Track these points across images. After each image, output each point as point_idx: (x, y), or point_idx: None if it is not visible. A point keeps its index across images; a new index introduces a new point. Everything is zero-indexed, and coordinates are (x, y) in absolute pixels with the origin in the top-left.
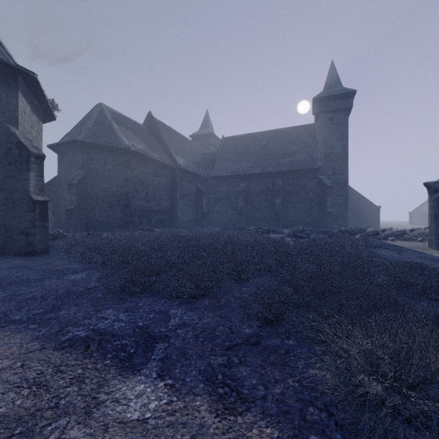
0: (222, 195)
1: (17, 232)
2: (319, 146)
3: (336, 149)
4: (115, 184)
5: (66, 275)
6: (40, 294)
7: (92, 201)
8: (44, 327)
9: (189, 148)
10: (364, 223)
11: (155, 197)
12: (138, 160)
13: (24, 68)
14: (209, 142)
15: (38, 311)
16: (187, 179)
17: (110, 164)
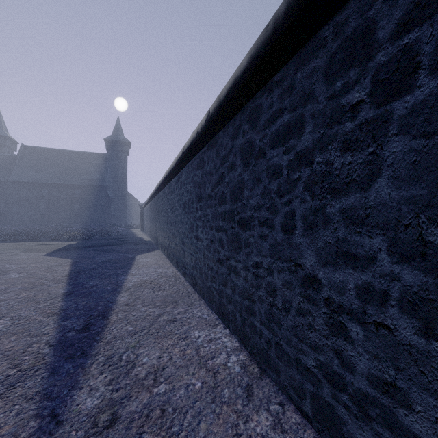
0: (23, 198)
1: None
2: (109, 171)
3: (120, 174)
4: None
5: None
6: None
7: None
8: None
9: None
10: None
11: None
12: None
13: None
14: (3, 143)
15: None
16: None
17: None
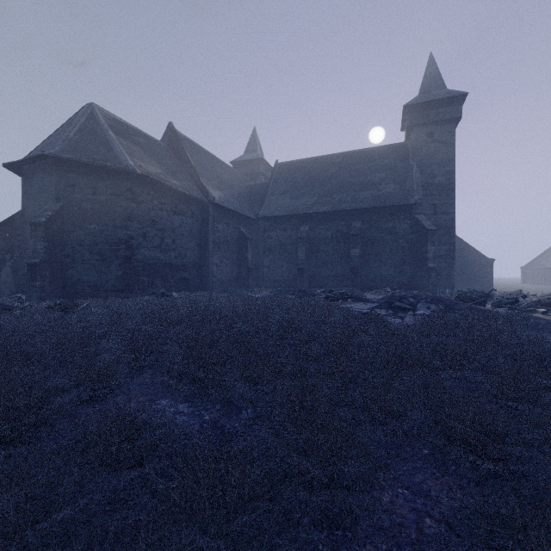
0: (275, 244)
1: None
2: (414, 173)
3: (437, 177)
4: (110, 225)
5: None
6: None
7: (73, 250)
8: None
9: (229, 177)
10: (471, 283)
11: (175, 245)
12: (149, 189)
13: None
14: (257, 170)
15: None
16: (225, 220)
17: (103, 193)
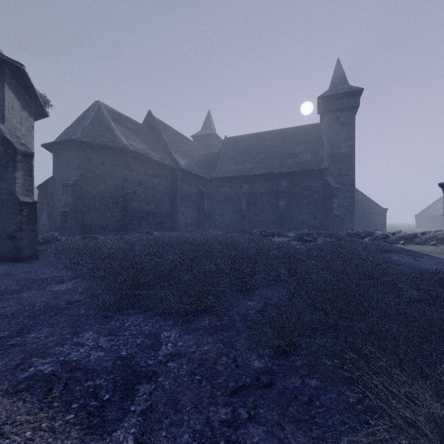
0: (224, 197)
1: (2, 236)
2: (325, 146)
3: (342, 149)
4: (113, 186)
5: (50, 285)
6: (12, 310)
7: (89, 203)
8: (2, 358)
9: (191, 148)
10: (370, 226)
11: (155, 199)
12: (137, 160)
13: (10, 59)
14: (211, 142)
15: (2, 334)
16: (188, 180)
17: (108, 164)
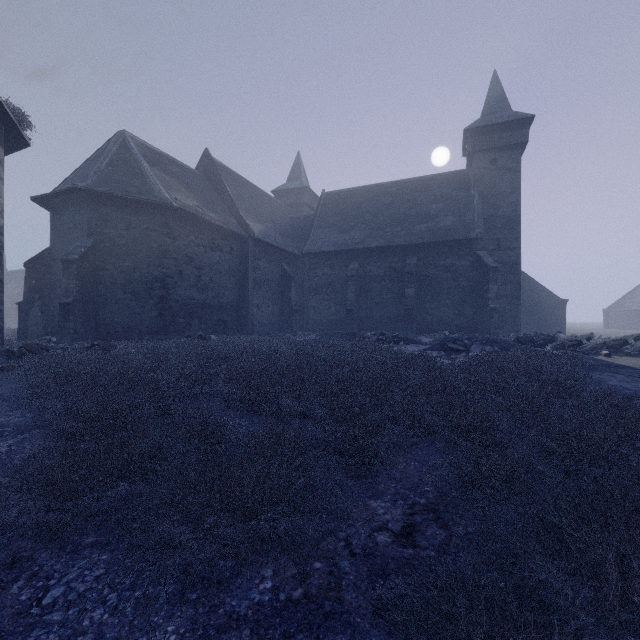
0: (322, 282)
1: None
2: (476, 204)
3: (502, 209)
4: (145, 263)
5: None
6: None
7: (106, 290)
8: None
9: (270, 209)
10: (542, 327)
11: (213, 284)
12: (185, 223)
13: None
14: (302, 200)
15: None
16: (266, 256)
17: (137, 228)
